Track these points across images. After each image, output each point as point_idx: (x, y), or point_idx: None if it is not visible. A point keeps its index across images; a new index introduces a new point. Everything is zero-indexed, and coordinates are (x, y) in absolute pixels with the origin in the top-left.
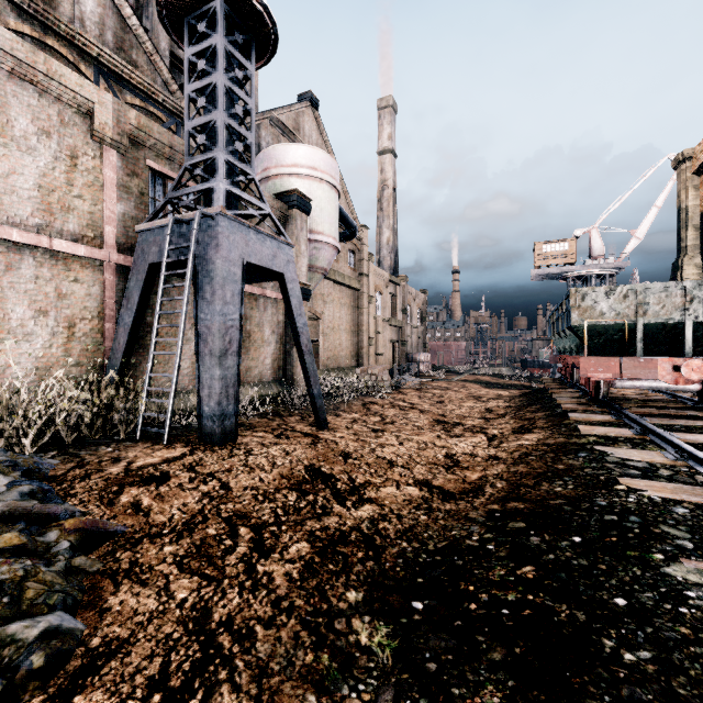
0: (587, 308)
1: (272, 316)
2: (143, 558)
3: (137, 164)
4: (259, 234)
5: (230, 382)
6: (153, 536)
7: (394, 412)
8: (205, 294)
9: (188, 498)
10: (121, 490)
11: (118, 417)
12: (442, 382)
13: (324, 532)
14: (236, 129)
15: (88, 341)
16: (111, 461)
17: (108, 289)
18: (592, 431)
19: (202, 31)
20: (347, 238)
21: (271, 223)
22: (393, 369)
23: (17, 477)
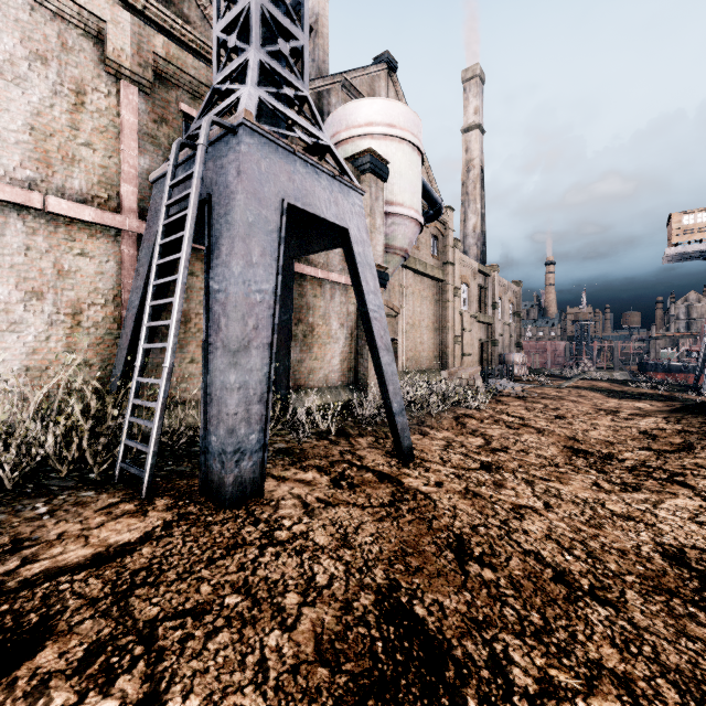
0: None
1: (341, 306)
2: None
3: (167, 107)
4: (311, 167)
5: (253, 395)
6: None
7: (500, 431)
8: (220, 252)
9: None
10: None
11: (86, 447)
12: (548, 389)
13: None
14: (280, 21)
15: (100, 332)
16: None
17: (126, 266)
18: None
19: None
20: (430, 219)
21: None
22: (482, 372)
23: None
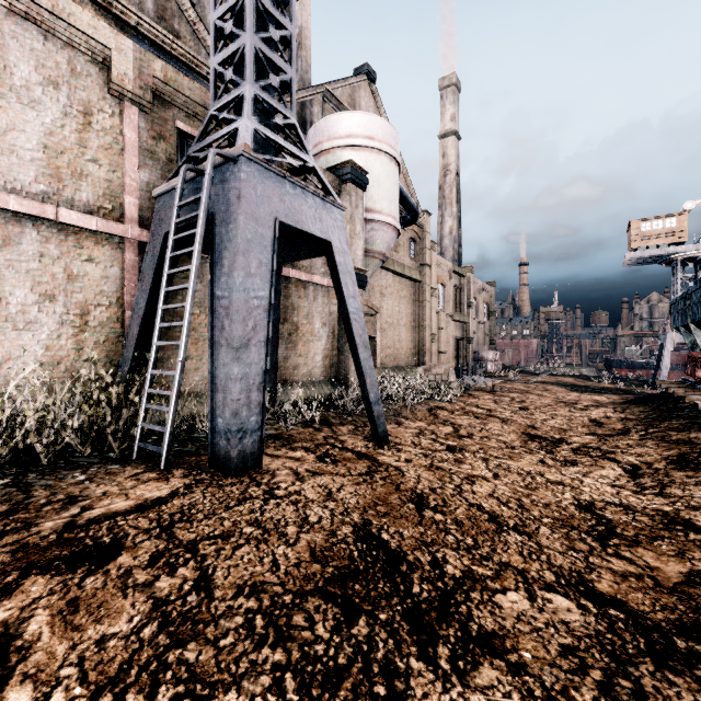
0: None
1: (323, 307)
2: None
3: (165, 125)
4: (299, 189)
5: (252, 384)
6: None
7: (468, 421)
8: (223, 264)
9: (119, 617)
10: (17, 583)
11: (108, 429)
12: (517, 384)
13: None
14: (271, 58)
15: (105, 331)
16: (60, 505)
17: (128, 271)
18: None
19: None
20: (408, 223)
21: None
22: (458, 369)
23: None
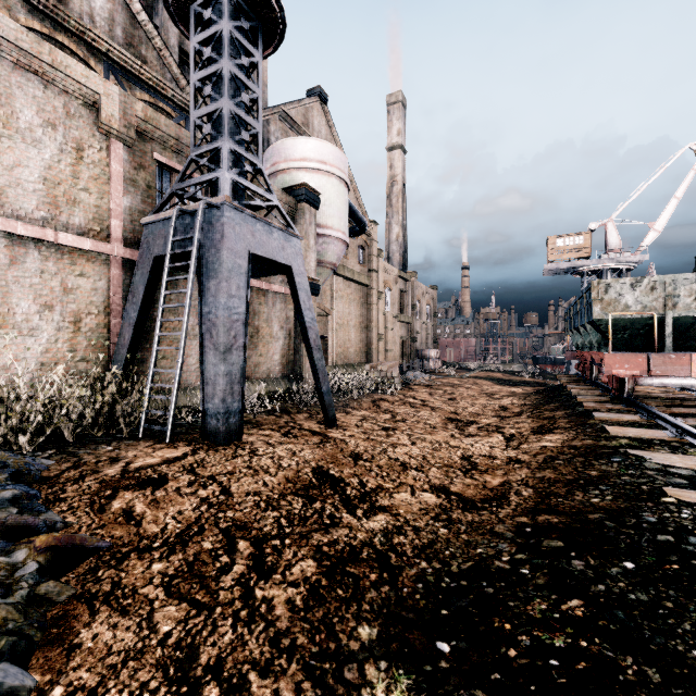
0: (610, 301)
1: (281, 312)
2: (127, 578)
3: (144, 157)
4: (266, 225)
5: (235, 379)
6: (142, 550)
7: (405, 409)
8: (210, 287)
9: (185, 504)
10: (114, 494)
11: (120, 415)
12: (452, 379)
13: (332, 547)
14: (243, 117)
15: (94, 336)
16: (109, 462)
17: (114, 283)
18: (622, 432)
19: (208, 17)
20: (356, 234)
21: (280, 217)
22: (403, 365)
23: (2, 480)
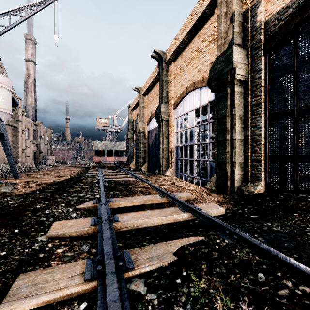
0: (96, 146)
1: None
2: None
3: None
4: None
5: None
6: None
7: (41, 176)
8: None
9: None
10: None
11: None
12: (59, 167)
13: (36, 183)
14: None
15: None
16: None
17: None
18: (90, 171)
19: None
20: (12, 106)
21: None
22: (35, 163)
23: None
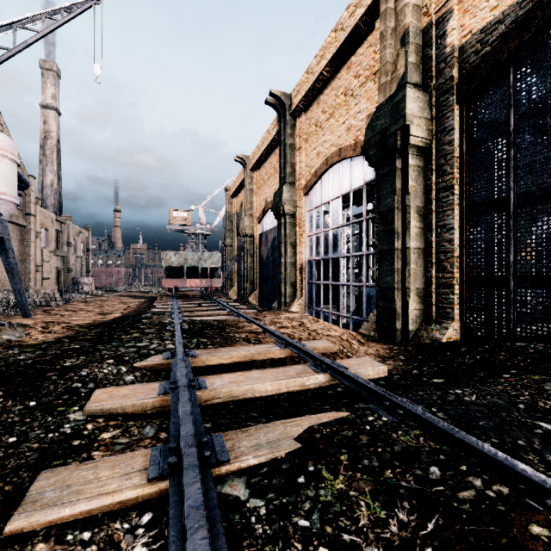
0: (168, 259)
1: None
2: None
3: None
4: None
5: None
6: None
7: (70, 313)
8: None
9: None
10: None
11: None
12: (103, 297)
13: (63, 326)
14: None
15: None
16: None
17: None
18: (157, 304)
19: None
20: (19, 189)
21: None
22: (59, 290)
23: None
